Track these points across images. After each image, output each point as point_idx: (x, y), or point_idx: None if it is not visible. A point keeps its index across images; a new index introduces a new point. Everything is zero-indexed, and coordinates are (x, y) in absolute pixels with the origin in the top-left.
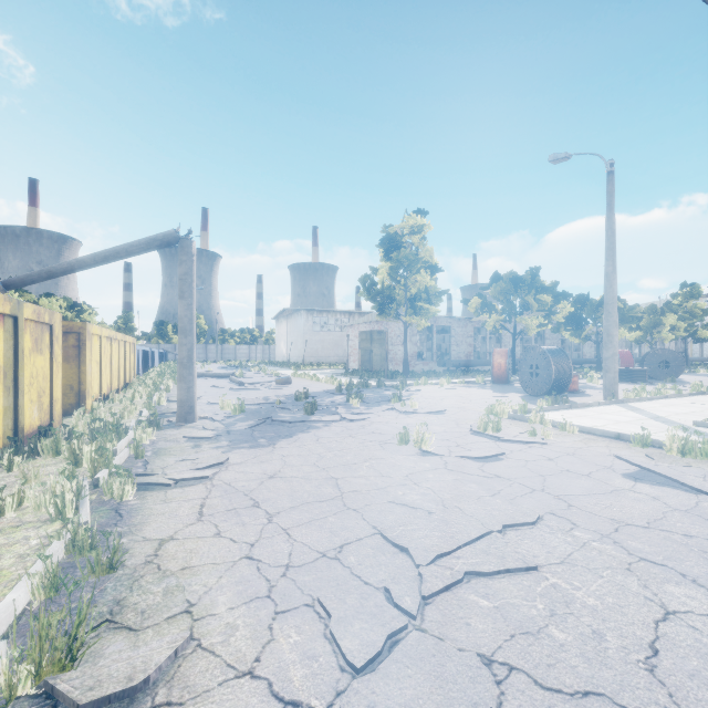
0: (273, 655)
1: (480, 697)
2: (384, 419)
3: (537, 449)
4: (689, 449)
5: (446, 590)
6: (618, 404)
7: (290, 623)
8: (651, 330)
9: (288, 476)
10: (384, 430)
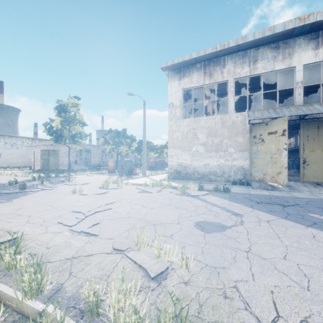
0: (50, 230)
1: (98, 222)
2: (63, 188)
3: (118, 190)
4: (153, 185)
5: (91, 215)
6: (146, 177)
7: (52, 227)
8: (160, 153)
9: (28, 207)
10: (65, 191)
